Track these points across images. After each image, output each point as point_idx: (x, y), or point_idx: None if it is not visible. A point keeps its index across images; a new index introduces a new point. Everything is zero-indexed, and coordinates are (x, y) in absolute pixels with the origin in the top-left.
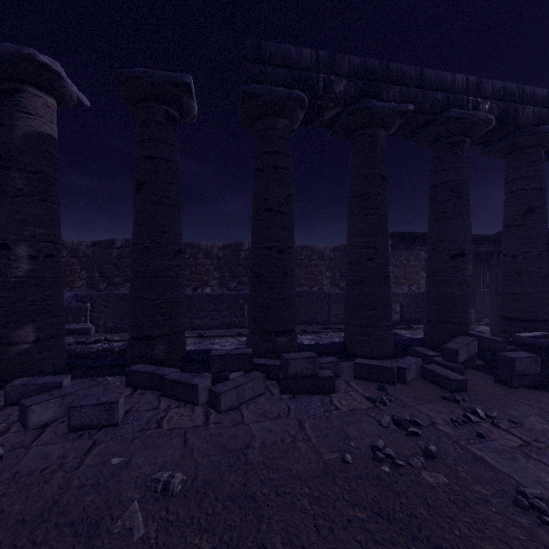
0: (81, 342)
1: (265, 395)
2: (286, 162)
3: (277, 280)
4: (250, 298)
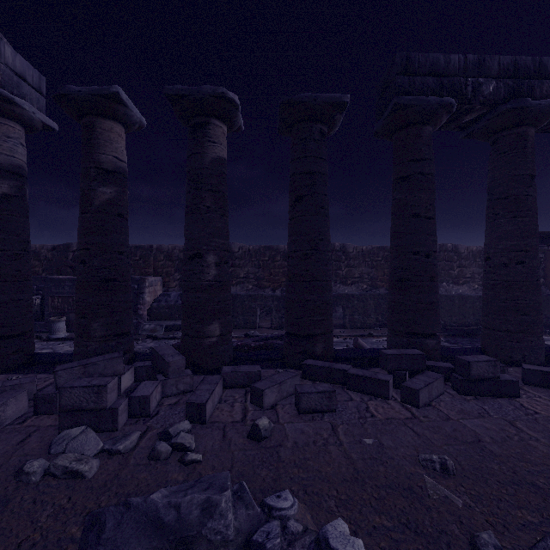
0: None
1: (445, 395)
2: (431, 168)
3: (425, 284)
4: (394, 301)
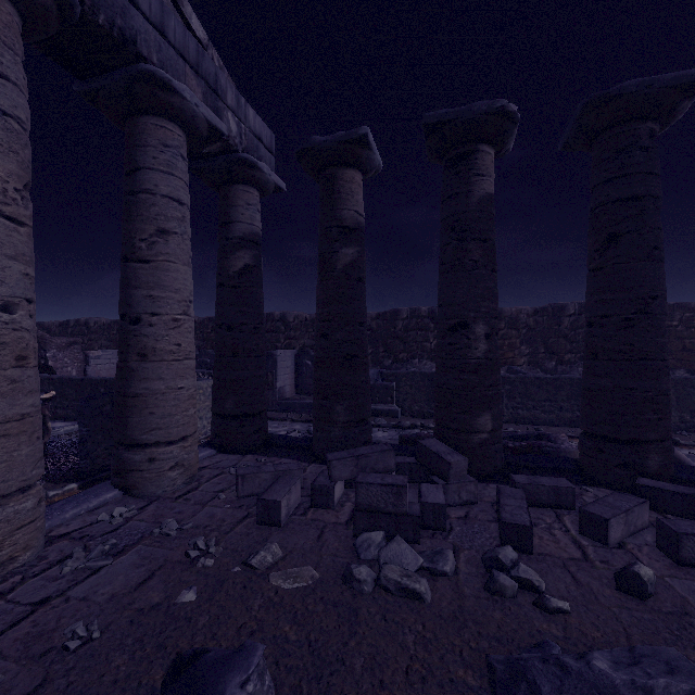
0: (397, 426)
1: None
2: None
3: None
4: None
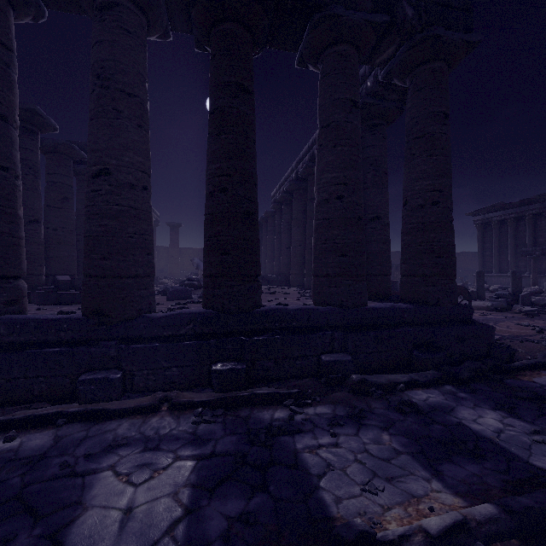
0: None
1: None
2: None
3: None
4: None
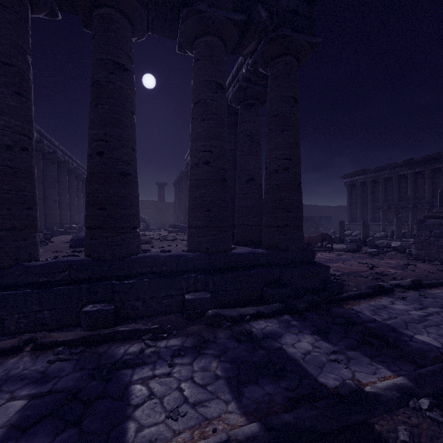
0: None
1: None
2: None
3: None
4: None
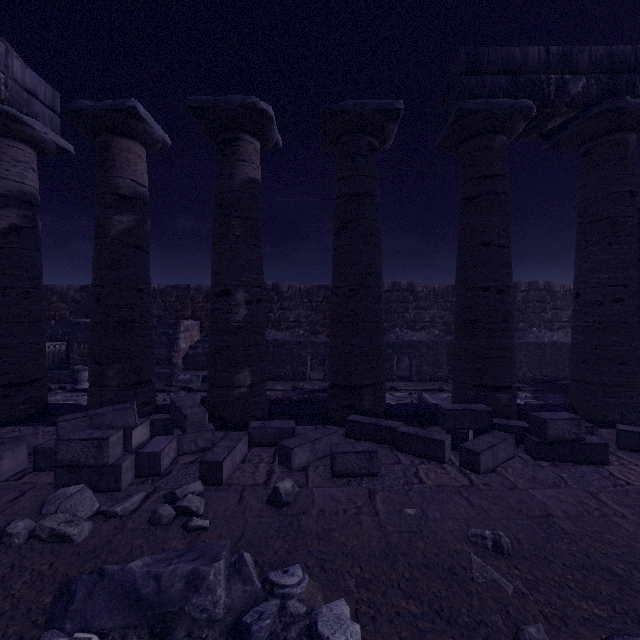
0: None
1: (516, 460)
2: (505, 186)
3: (497, 327)
4: (459, 346)
